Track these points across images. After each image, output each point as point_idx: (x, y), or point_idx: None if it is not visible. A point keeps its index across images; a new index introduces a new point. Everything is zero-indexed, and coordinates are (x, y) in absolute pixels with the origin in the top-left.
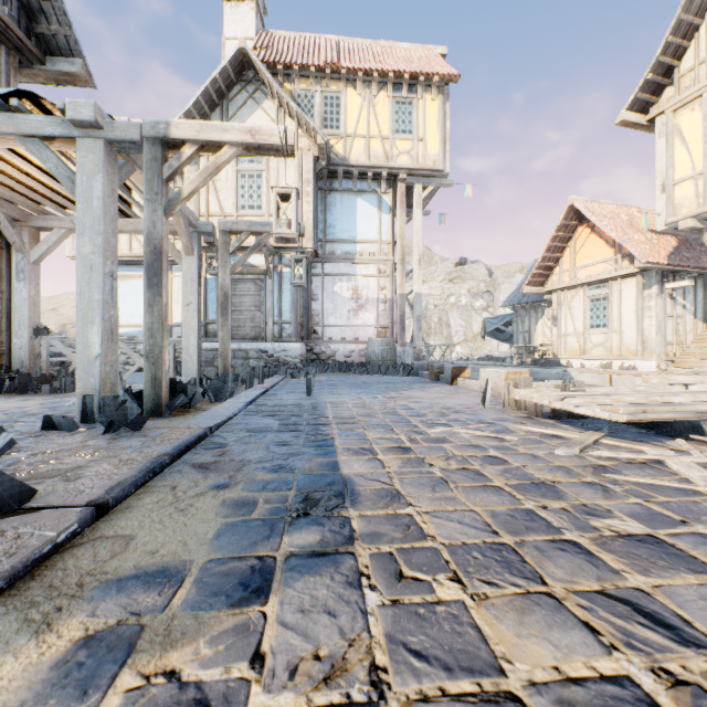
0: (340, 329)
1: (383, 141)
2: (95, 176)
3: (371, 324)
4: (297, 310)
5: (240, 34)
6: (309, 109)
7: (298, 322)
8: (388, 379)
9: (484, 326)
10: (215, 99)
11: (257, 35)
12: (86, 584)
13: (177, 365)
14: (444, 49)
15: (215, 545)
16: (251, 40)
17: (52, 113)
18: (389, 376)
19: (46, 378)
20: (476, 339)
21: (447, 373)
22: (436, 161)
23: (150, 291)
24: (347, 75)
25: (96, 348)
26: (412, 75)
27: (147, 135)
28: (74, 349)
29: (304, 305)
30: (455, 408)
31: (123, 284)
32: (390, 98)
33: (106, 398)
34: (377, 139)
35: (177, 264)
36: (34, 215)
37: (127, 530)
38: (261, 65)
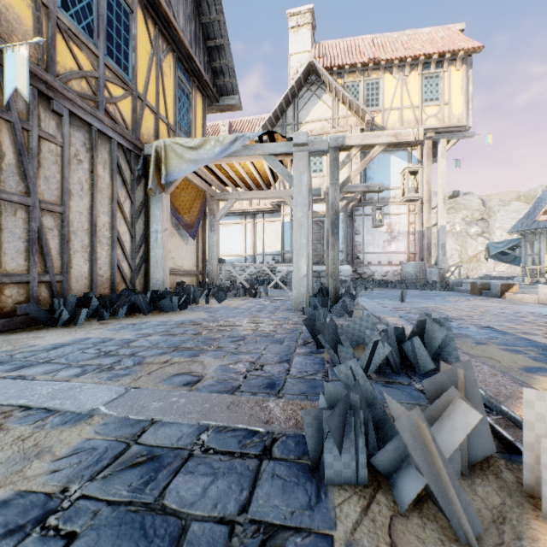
0: (377, 255)
1: (414, 110)
2: (303, 173)
3: (402, 251)
4: (347, 242)
5: (300, 50)
6: (355, 95)
7: (347, 250)
8: (432, 293)
9: (487, 250)
10: (290, 100)
11: (313, 48)
12: (512, 368)
13: (268, 281)
14: (462, 25)
15: (542, 362)
16: (307, 52)
17: (274, 139)
18: (427, 291)
19: (229, 288)
20: (471, 261)
21: (495, 289)
22: (460, 119)
23: (333, 237)
24: (384, 65)
25: (304, 271)
26: (440, 54)
27: (331, 146)
28: (221, 271)
29: (349, 238)
30: (541, 313)
31: (226, 228)
32: (420, 76)
33: (314, 299)
34: (408, 109)
35: (259, 213)
36: (219, 193)
37: (478, 355)
38: (324, 71)
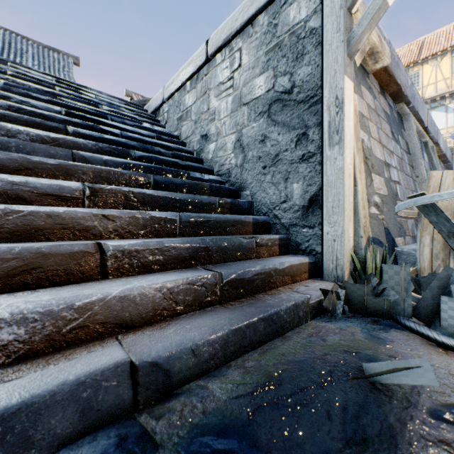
0: None
1: (445, 81)
2: None
3: None
4: None
5: None
6: None
7: None
8: None
9: None
10: None
11: None
12: None
13: None
14: None
15: None
16: None
17: None
18: None
19: None
20: None
21: None
22: None
23: None
24: (422, 61)
25: None
26: None
27: None
28: None
29: None
30: None
31: None
32: (449, 58)
33: None
34: (441, 81)
35: None
36: None
37: None
38: None
